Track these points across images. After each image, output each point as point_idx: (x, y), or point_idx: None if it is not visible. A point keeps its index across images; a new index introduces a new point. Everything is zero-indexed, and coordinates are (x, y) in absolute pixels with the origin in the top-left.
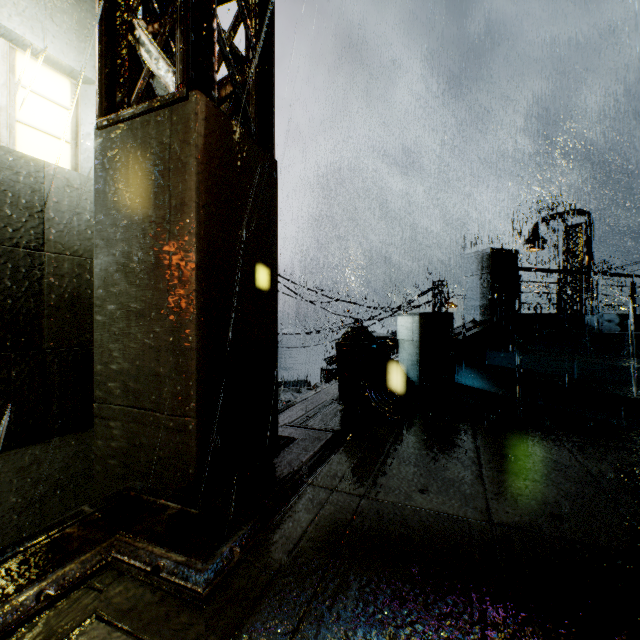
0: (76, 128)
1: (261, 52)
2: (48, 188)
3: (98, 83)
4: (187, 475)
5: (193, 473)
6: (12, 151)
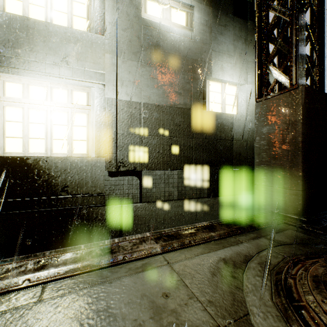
0: (237, 101)
1: (319, 52)
2: (233, 122)
3: (257, 89)
4: (297, 209)
5: (300, 208)
6: (227, 114)
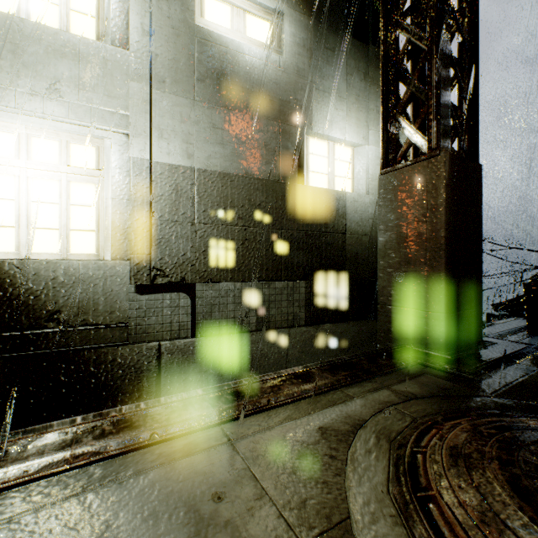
0: (353, 170)
1: (471, 102)
2: (347, 204)
3: (381, 153)
4: (438, 341)
5: (442, 340)
6: (337, 191)
